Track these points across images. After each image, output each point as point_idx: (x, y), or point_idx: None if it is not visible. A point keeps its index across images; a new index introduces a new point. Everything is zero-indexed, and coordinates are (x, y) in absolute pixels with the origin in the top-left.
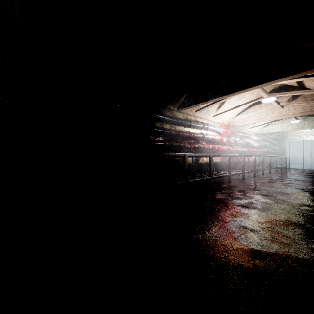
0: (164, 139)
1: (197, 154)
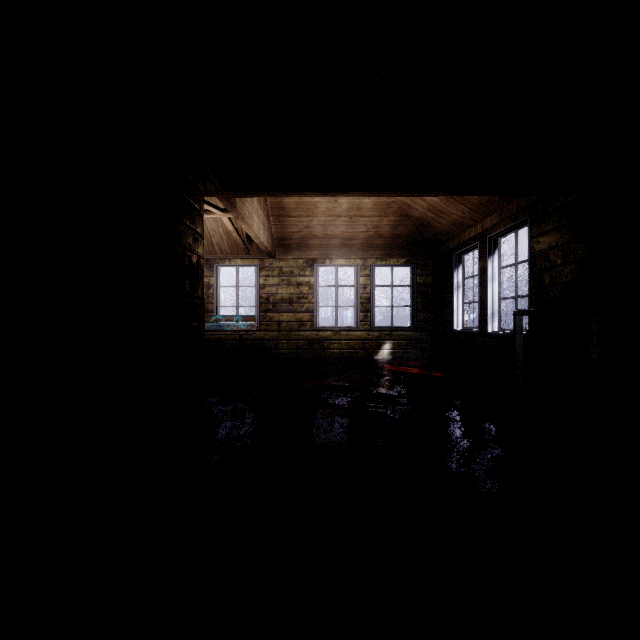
0: None
1: None
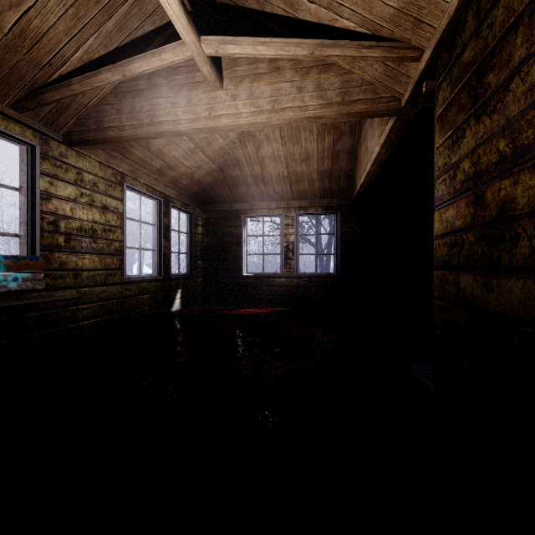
0: None
1: None
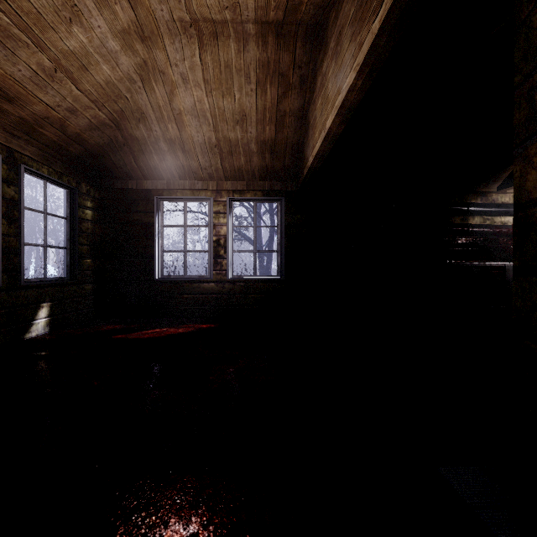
0: (468, 241)
1: None
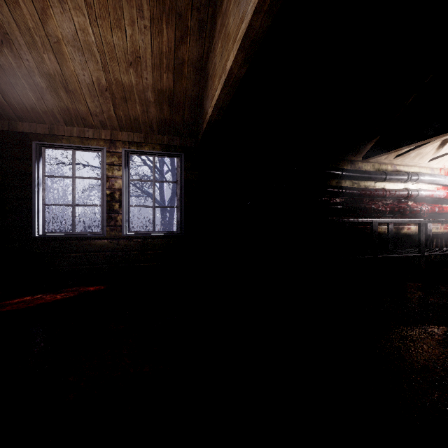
0: (341, 201)
1: (394, 220)
